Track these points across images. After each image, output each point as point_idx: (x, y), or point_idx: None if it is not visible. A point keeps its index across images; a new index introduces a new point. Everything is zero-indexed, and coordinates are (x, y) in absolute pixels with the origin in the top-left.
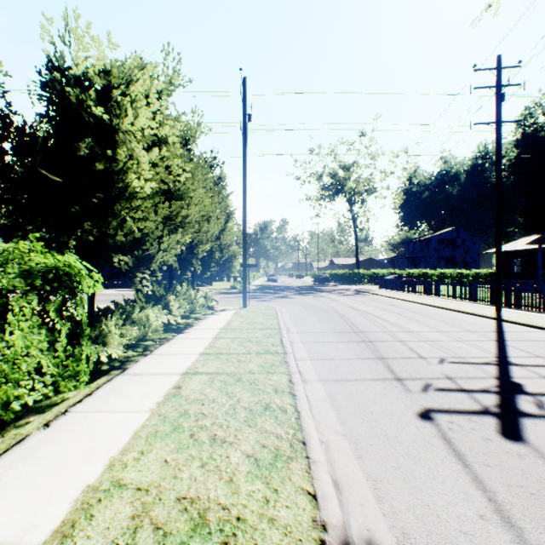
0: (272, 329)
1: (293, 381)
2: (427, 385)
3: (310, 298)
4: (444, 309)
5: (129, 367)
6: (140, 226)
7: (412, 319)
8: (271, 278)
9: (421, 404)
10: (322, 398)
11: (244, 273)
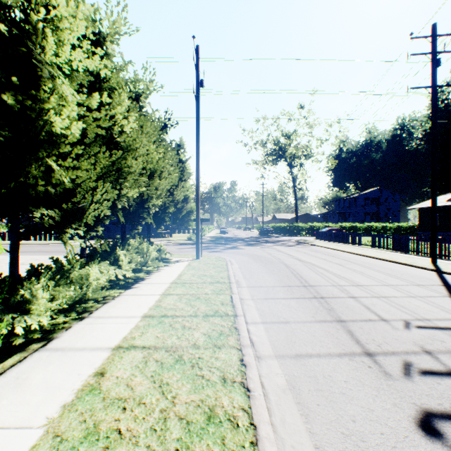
0: (222, 283)
1: (245, 362)
2: (407, 364)
3: (257, 249)
4: (381, 260)
5: (56, 337)
6: (72, 176)
7: (356, 271)
8: (223, 231)
9: (413, 401)
10: (282, 388)
11: (197, 227)
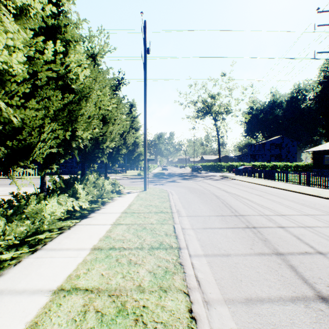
0: (166, 212)
1: (195, 315)
2: None
3: (191, 182)
4: (291, 191)
5: (0, 275)
6: (20, 114)
7: (275, 201)
8: (164, 168)
9: None
10: None
11: (145, 165)
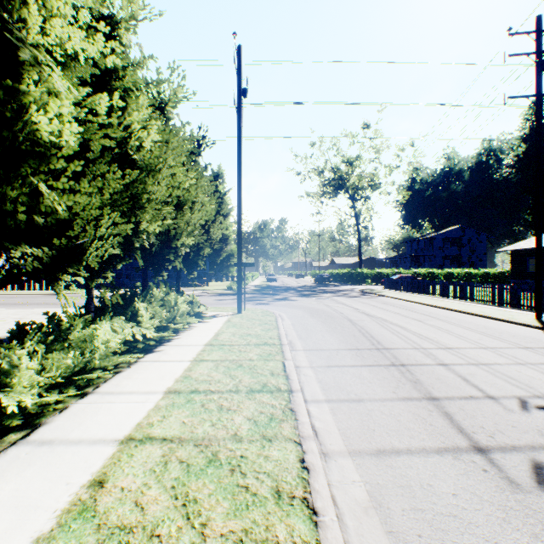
0: (272, 345)
1: (307, 464)
2: (539, 467)
3: (313, 300)
4: (470, 315)
5: (44, 423)
6: (68, 202)
7: (441, 329)
8: (270, 278)
9: None
10: (364, 507)
11: (239, 273)
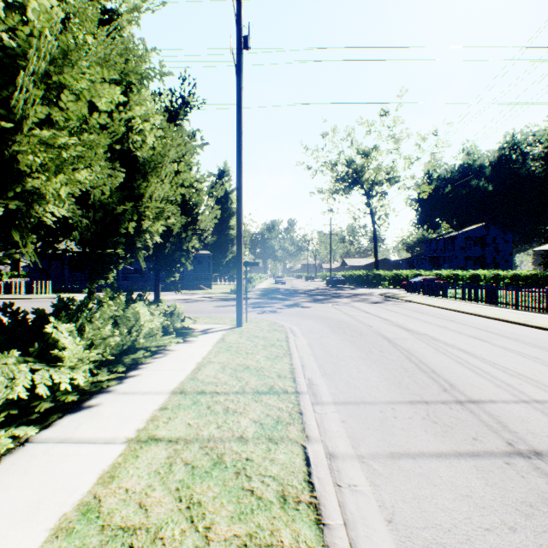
0: (281, 393)
1: None
2: None
3: (330, 307)
4: (541, 329)
5: None
6: None
7: (528, 356)
8: (278, 280)
9: None
10: None
11: (238, 275)
